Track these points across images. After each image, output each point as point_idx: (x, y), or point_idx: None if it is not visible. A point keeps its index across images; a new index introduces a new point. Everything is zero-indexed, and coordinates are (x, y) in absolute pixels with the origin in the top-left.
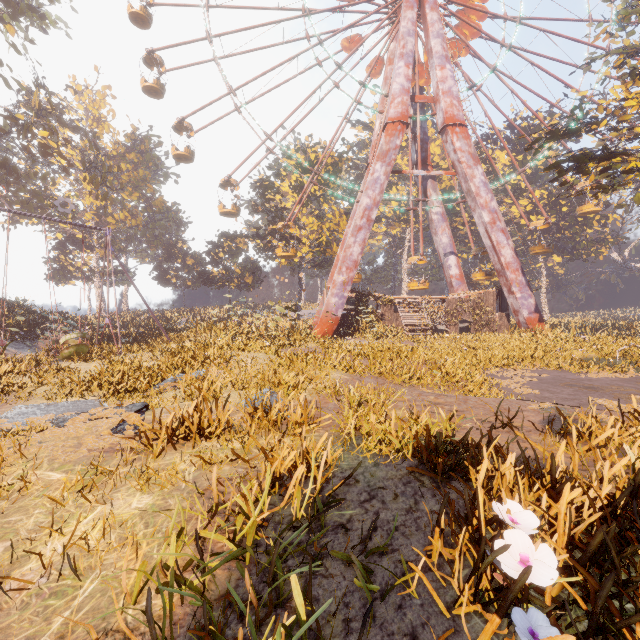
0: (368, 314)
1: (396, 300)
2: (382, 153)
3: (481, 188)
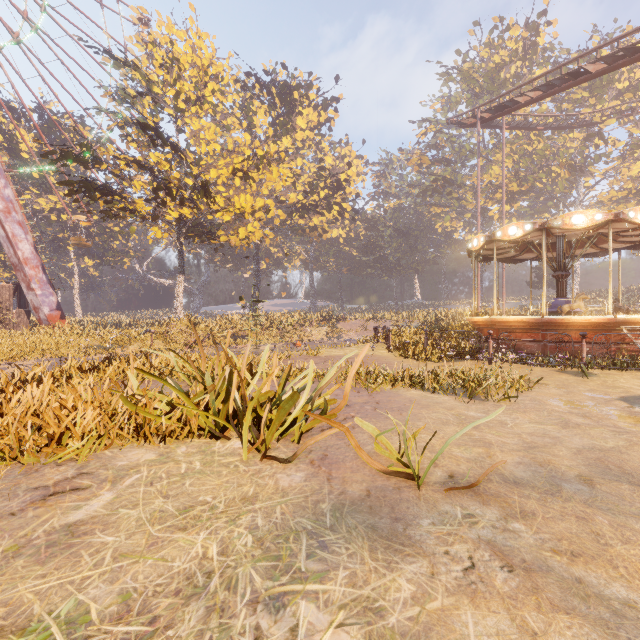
0: None
1: None
2: None
3: None
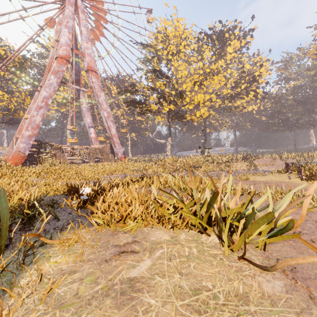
0: (46, 154)
1: (63, 147)
2: (55, 71)
3: (104, 102)
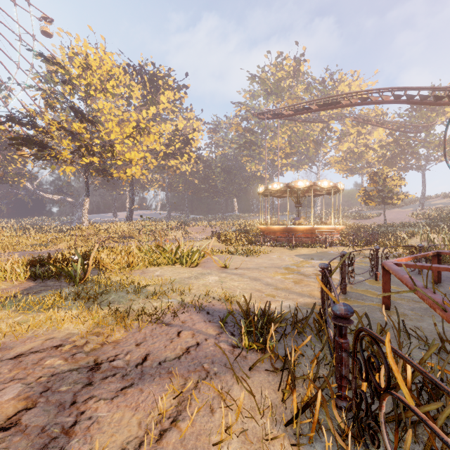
0: None
1: None
2: None
3: None
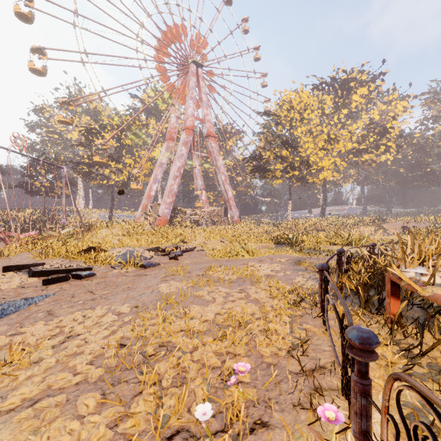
0: (177, 217)
1: (187, 211)
2: (185, 142)
3: (221, 165)
